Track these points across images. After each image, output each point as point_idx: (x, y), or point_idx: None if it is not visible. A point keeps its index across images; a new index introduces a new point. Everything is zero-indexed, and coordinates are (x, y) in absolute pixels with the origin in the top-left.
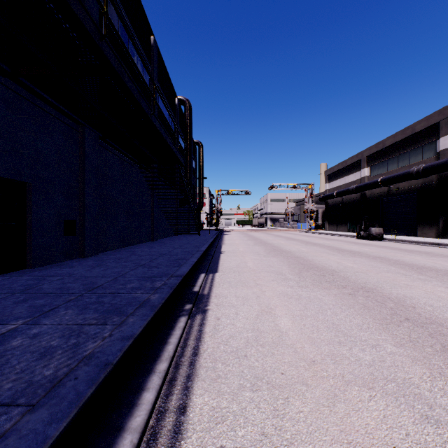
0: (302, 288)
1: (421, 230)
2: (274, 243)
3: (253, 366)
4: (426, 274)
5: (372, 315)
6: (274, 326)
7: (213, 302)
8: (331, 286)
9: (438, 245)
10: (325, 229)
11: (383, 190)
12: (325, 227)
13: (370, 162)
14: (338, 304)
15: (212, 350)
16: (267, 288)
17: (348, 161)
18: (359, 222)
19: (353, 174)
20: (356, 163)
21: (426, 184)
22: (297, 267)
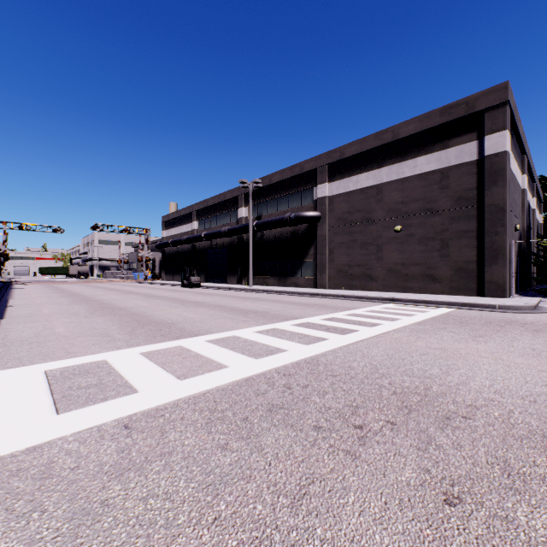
0: (88, 318)
1: (230, 278)
2: (88, 294)
3: (31, 341)
4: (186, 304)
5: (120, 322)
6: (52, 332)
7: (1, 331)
8: (111, 315)
9: (230, 289)
10: (162, 279)
11: (208, 243)
12: (162, 277)
13: (199, 217)
14: (106, 321)
15: (3, 342)
16: (56, 321)
17: (182, 211)
18: (191, 272)
19: (186, 225)
20: (189, 215)
21: (232, 242)
22: (95, 309)
